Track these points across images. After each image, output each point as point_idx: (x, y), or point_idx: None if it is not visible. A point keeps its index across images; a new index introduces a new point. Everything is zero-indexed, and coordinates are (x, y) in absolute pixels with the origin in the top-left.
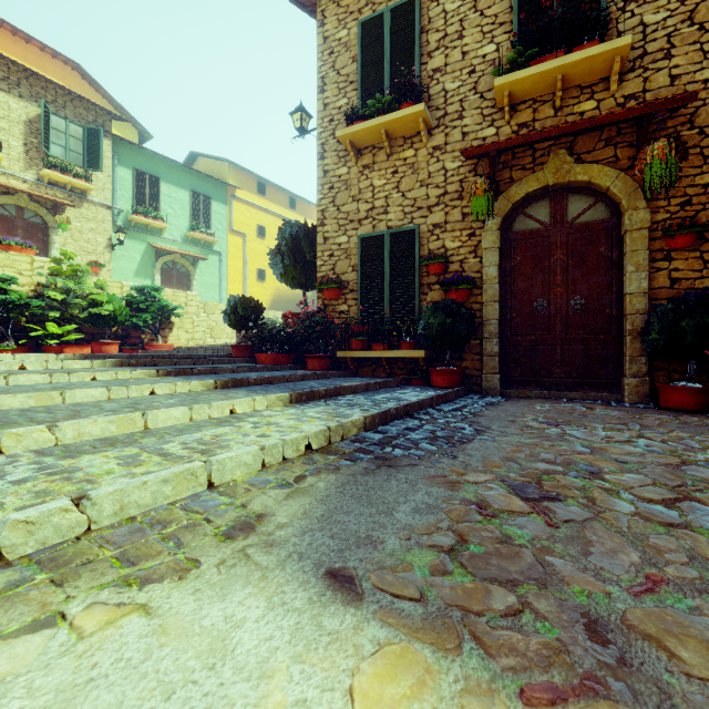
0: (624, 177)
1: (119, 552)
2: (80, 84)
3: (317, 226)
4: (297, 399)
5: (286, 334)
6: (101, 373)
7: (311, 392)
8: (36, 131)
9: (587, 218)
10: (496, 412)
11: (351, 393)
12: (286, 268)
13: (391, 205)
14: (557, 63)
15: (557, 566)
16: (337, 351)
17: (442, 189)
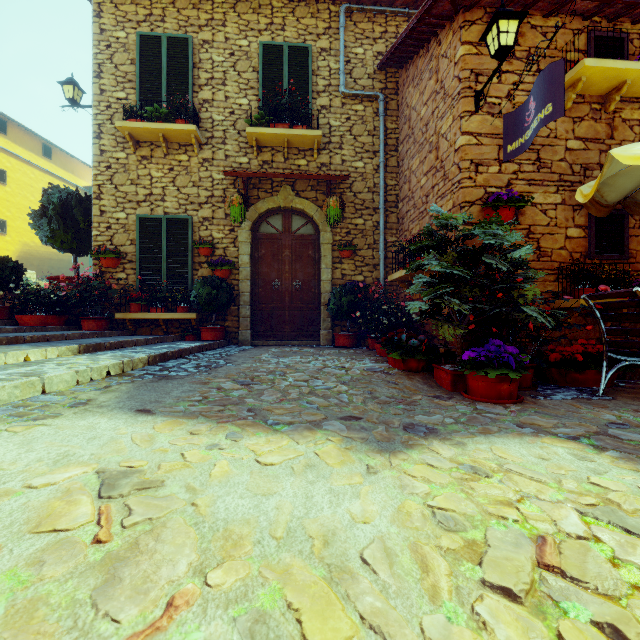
0: (320, 211)
1: (6, 415)
2: None
3: (93, 198)
4: (85, 350)
5: (57, 296)
6: None
7: (98, 345)
8: None
9: (303, 232)
10: (244, 354)
11: (133, 346)
12: (54, 232)
13: (168, 195)
14: (284, 132)
15: (246, 400)
16: (116, 313)
17: (210, 192)
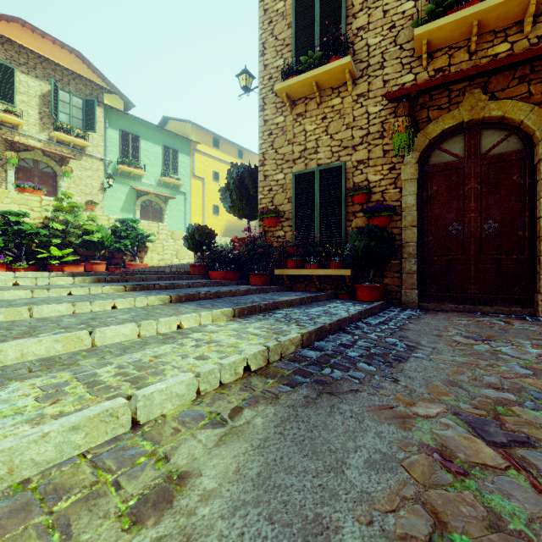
0: (538, 110)
1: None
2: (81, 68)
3: (258, 166)
4: (239, 313)
5: (233, 255)
6: (76, 289)
7: (252, 307)
8: (47, 102)
9: (500, 150)
10: (420, 326)
11: (287, 307)
12: (233, 202)
13: (321, 146)
14: (474, 9)
15: None
16: (275, 270)
17: (365, 131)
